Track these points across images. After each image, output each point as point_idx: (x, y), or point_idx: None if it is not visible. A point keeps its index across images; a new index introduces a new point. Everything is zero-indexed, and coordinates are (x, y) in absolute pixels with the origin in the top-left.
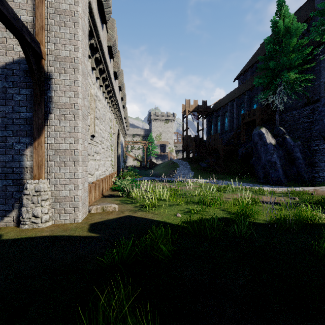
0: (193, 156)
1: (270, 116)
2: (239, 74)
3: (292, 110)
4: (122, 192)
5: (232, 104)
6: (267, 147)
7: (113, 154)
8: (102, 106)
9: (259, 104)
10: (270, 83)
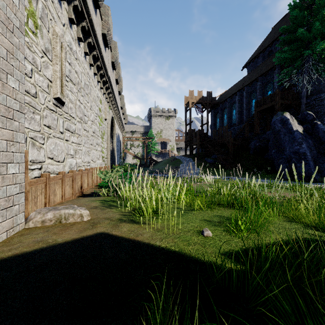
0: (197, 152)
1: (291, 101)
2: (248, 61)
3: (319, 93)
4: (107, 188)
5: (241, 93)
6: (294, 135)
7: (105, 144)
8: (84, 72)
9: (275, 90)
10: (293, 61)
